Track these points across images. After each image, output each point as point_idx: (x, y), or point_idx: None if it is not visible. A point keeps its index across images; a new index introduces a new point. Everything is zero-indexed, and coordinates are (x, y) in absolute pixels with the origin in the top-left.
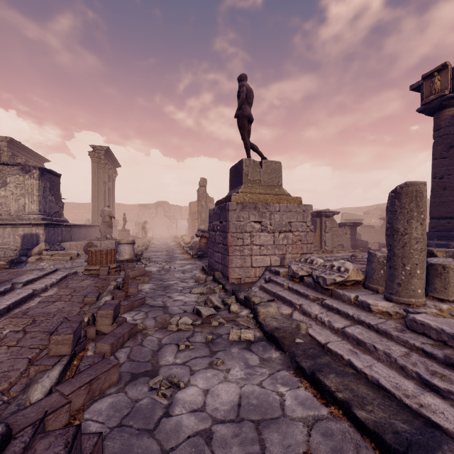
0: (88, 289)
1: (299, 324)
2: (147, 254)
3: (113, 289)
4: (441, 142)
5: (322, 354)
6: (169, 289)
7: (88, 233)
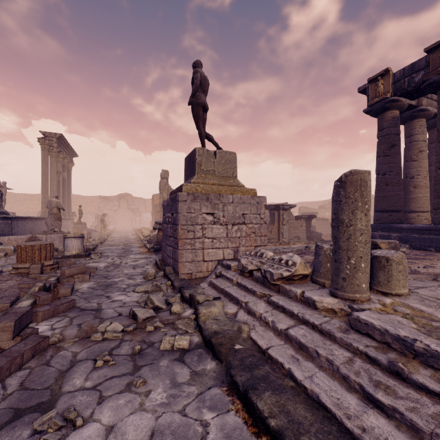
0: (7, 291)
1: (241, 326)
2: (101, 248)
3: (37, 291)
4: (384, 142)
5: (261, 363)
6: (111, 288)
7: (36, 226)
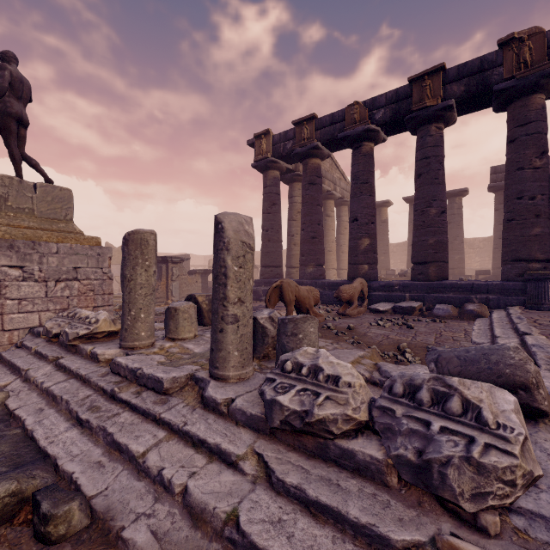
0: None
1: None
2: None
3: None
4: (267, 199)
5: None
6: None
7: None
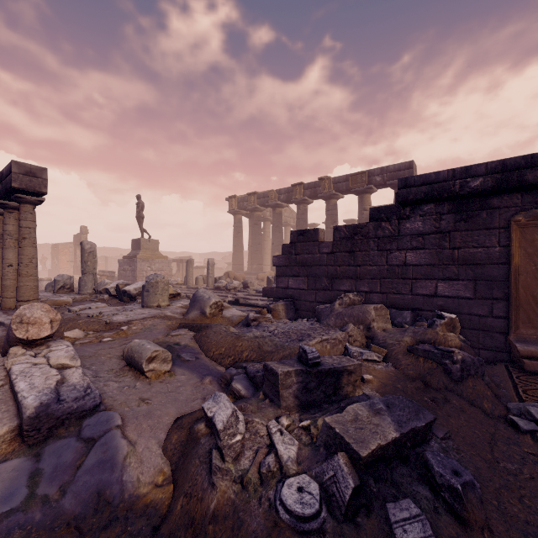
0: None
1: None
2: None
3: None
4: (235, 230)
5: None
6: None
7: None
